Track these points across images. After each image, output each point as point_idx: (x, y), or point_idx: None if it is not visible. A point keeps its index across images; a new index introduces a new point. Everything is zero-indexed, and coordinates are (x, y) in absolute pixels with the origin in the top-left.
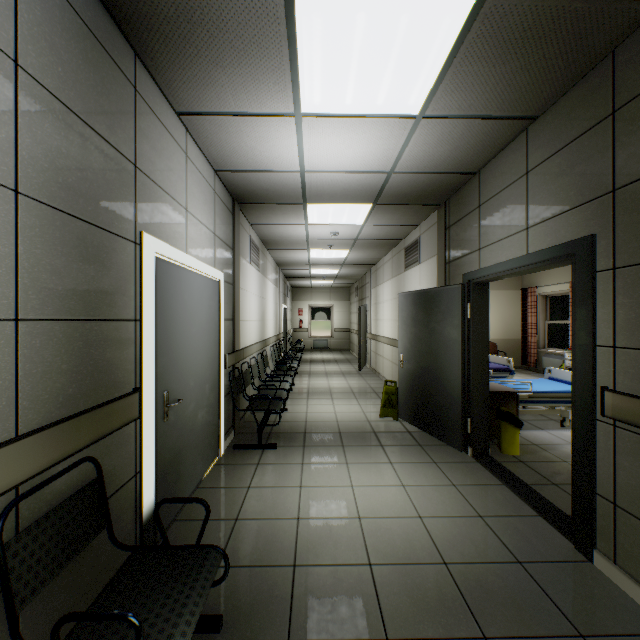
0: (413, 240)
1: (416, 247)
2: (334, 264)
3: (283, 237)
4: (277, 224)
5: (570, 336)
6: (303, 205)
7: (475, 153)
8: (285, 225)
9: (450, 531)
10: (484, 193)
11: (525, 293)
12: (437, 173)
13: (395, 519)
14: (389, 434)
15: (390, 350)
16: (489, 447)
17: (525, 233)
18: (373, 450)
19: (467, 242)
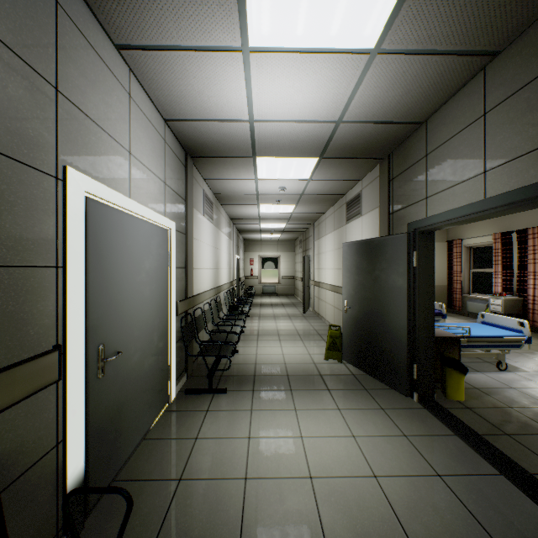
0: (355, 194)
1: (358, 201)
2: (281, 219)
3: (235, 192)
4: (229, 179)
5: (493, 283)
6: (253, 159)
7: (426, 99)
8: (236, 180)
9: (409, 495)
10: (432, 141)
11: (451, 245)
12: (384, 123)
13: (349, 479)
14: (335, 377)
15: (332, 296)
16: (435, 392)
17: (482, 177)
18: (320, 395)
19: (412, 192)
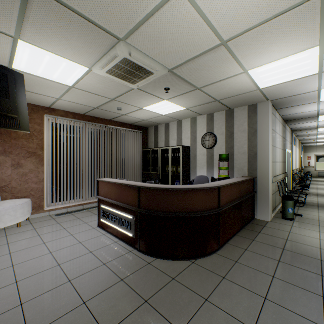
0: None
1: None
2: None
3: (305, 134)
4: (304, 132)
5: None
6: (316, 128)
7: None
8: (307, 132)
9: None
10: None
11: None
12: None
13: None
14: None
15: None
16: None
17: None
18: None
19: None
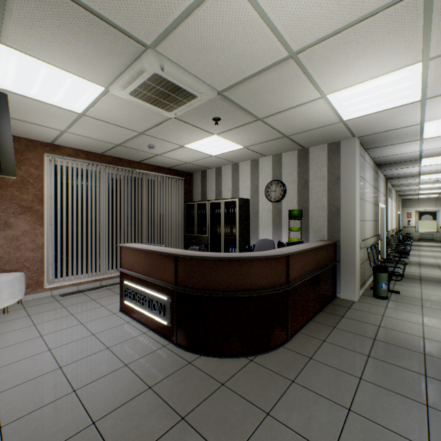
0: None
1: None
2: (437, 188)
3: (404, 183)
4: (402, 181)
5: None
6: (418, 176)
7: None
8: (407, 181)
9: None
10: None
11: None
12: None
13: None
14: None
15: None
16: None
17: None
18: None
19: None
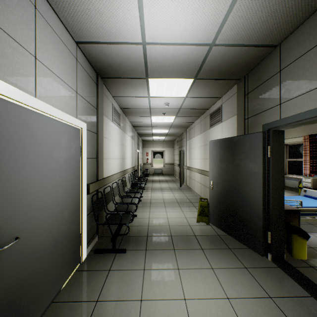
0: (216, 108)
1: (219, 112)
2: (166, 126)
3: (135, 107)
4: (130, 96)
5: (304, 168)
6: (146, 80)
7: (286, 20)
8: (135, 97)
9: None
10: (286, 59)
11: None
12: (247, 46)
13: None
14: (205, 237)
15: (199, 176)
16: (284, 253)
17: None
18: (196, 254)
19: (266, 101)
